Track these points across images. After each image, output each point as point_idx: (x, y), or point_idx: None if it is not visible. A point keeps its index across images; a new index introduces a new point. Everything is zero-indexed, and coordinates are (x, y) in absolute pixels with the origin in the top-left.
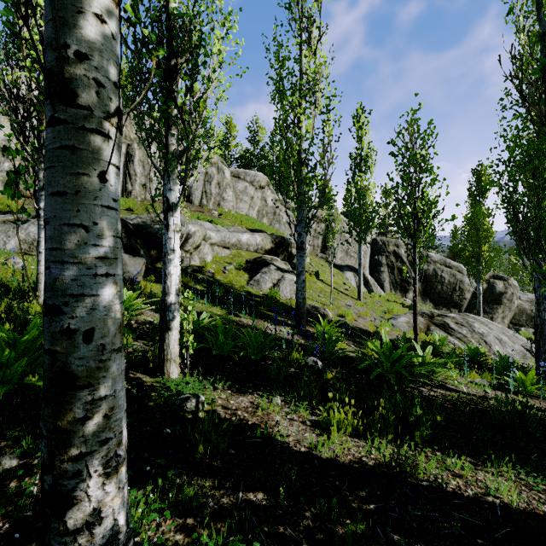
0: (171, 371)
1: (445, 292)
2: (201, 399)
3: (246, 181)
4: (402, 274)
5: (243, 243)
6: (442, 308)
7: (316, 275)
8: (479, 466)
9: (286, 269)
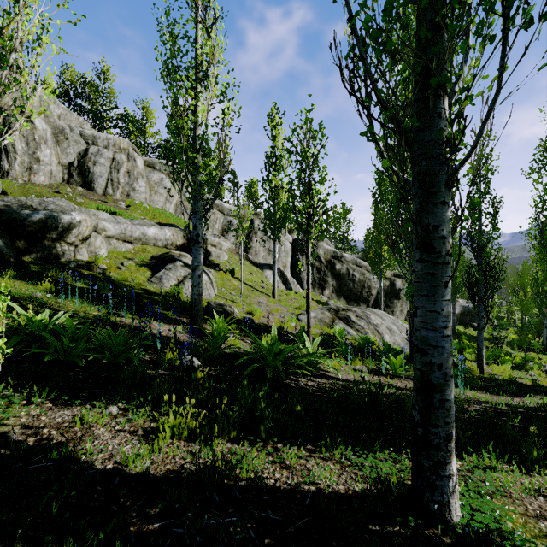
0: None
1: (356, 289)
2: None
3: (162, 172)
4: (320, 273)
5: (149, 237)
6: (353, 304)
7: (231, 272)
8: (315, 452)
9: None
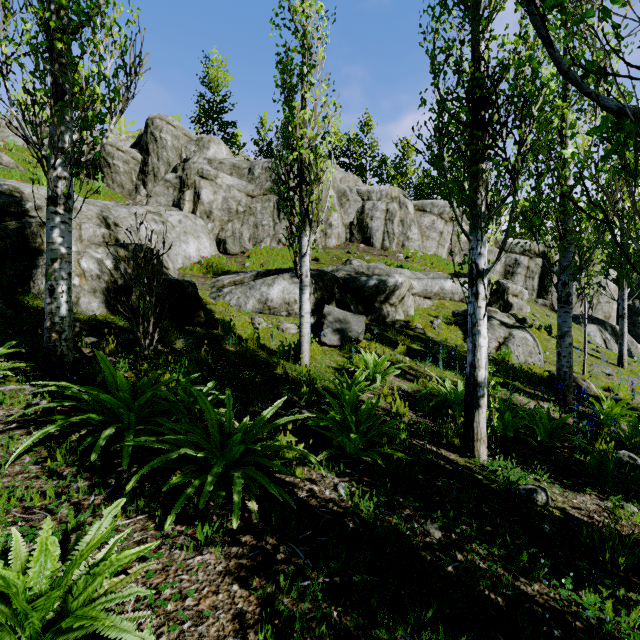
0: (482, 452)
1: None
2: (549, 493)
3: (432, 214)
4: None
5: (447, 291)
6: None
7: (546, 330)
8: None
9: (511, 323)
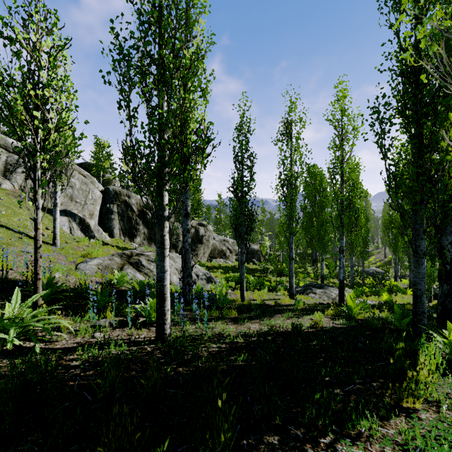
0: None
1: None
2: None
3: None
4: (131, 221)
5: None
6: None
7: None
8: None
9: None
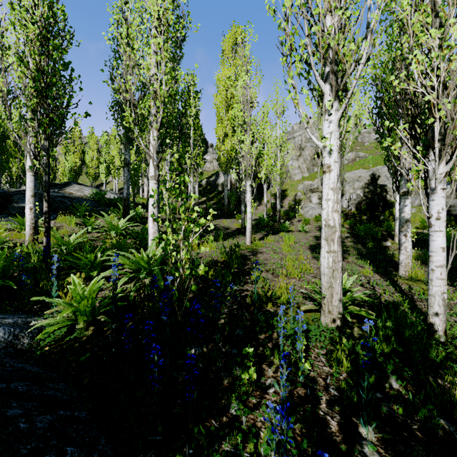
0: (395, 239)
1: None
2: (387, 242)
3: None
4: None
5: None
6: None
7: None
8: None
9: None
